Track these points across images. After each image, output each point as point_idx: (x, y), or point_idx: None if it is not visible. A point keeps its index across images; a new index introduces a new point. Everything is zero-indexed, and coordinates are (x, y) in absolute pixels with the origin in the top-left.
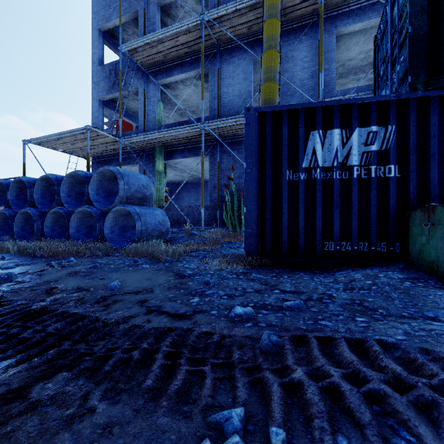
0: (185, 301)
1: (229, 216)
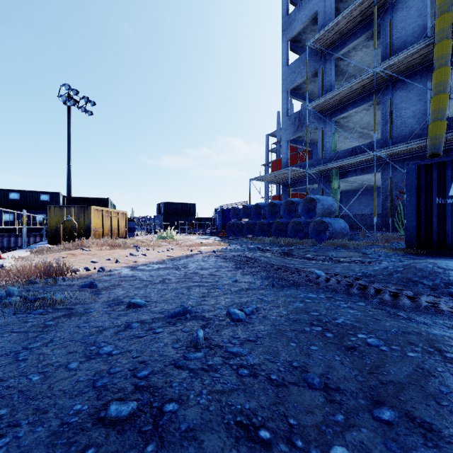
0: (369, 259)
1: (400, 223)
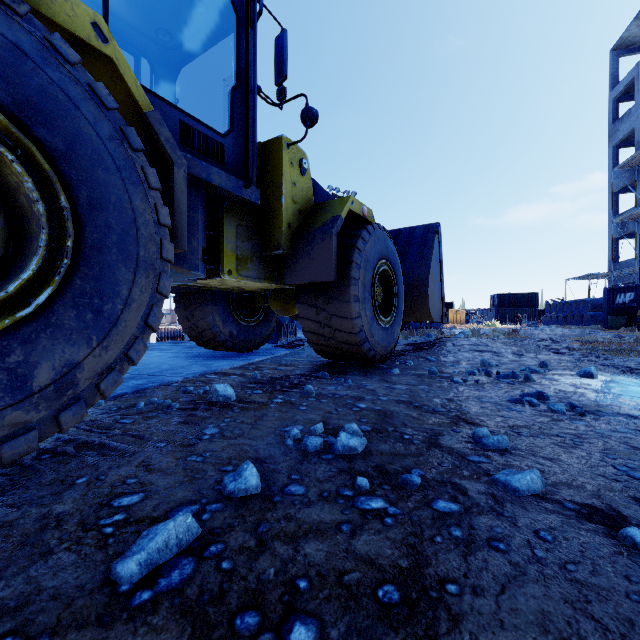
0: None
1: None
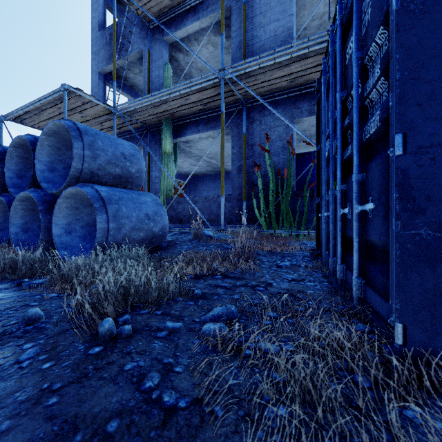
0: None
1: (262, 209)
